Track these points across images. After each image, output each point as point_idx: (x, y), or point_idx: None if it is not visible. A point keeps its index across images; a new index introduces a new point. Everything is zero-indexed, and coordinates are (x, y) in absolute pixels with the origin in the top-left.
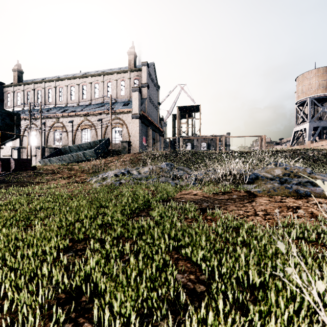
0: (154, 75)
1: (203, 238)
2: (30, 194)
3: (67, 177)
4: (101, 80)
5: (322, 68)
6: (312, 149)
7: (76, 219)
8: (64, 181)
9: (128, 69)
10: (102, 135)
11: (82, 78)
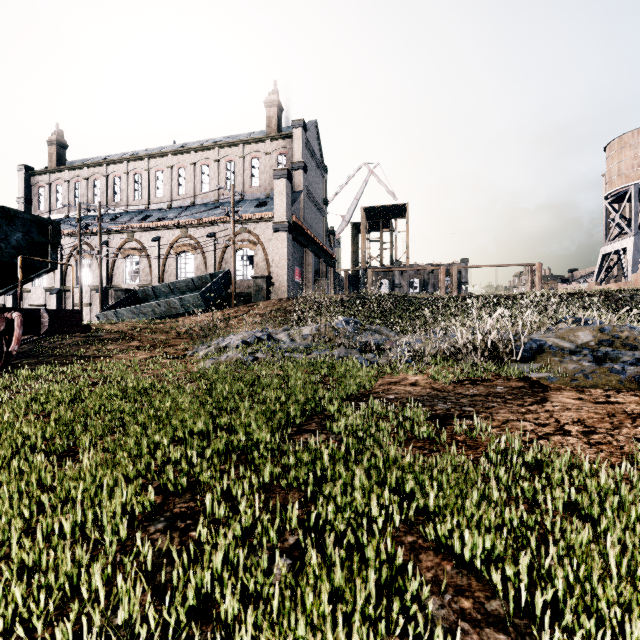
0: (317, 146)
1: (474, 497)
2: (77, 380)
3: (150, 345)
4: (214, 158)
5: None
6: None
7: (171, 437)
8: (144, 355)
9: (266, 134)
10: (217, 264)
11: (177, 155)
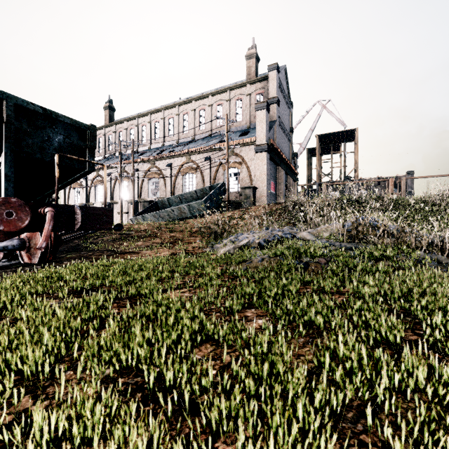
0: (285, 86)
1: None
2: (97, 287)
3: (169, 242)
4: (208, 104)
5: None
6: None
7: None
8: (166, 251)
9: (247, 80)
10: (211, 181)
11: (182, 105)
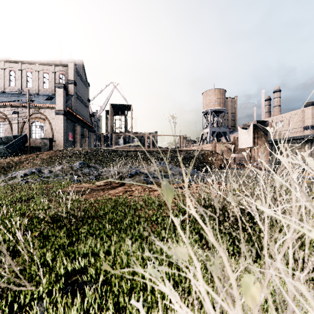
0: (83, 72)
1: (45, 206)
2: None
3: None
4: (18, 68)
5: (217, 89)
6: (197, 150)
7: None
8: None
9: (52, 62)
10: (19, 129)
11: None
